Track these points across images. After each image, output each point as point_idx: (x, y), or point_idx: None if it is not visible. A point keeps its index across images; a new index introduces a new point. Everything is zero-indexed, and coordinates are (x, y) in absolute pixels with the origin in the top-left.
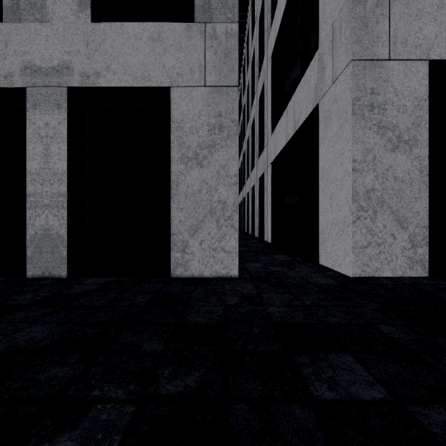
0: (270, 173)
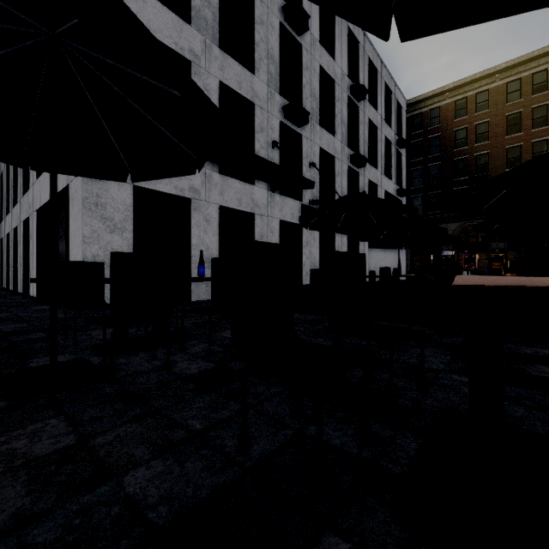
0: (35, 221)
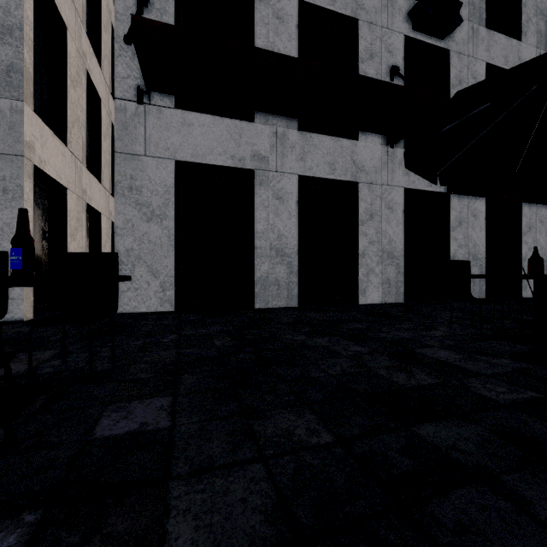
0: None
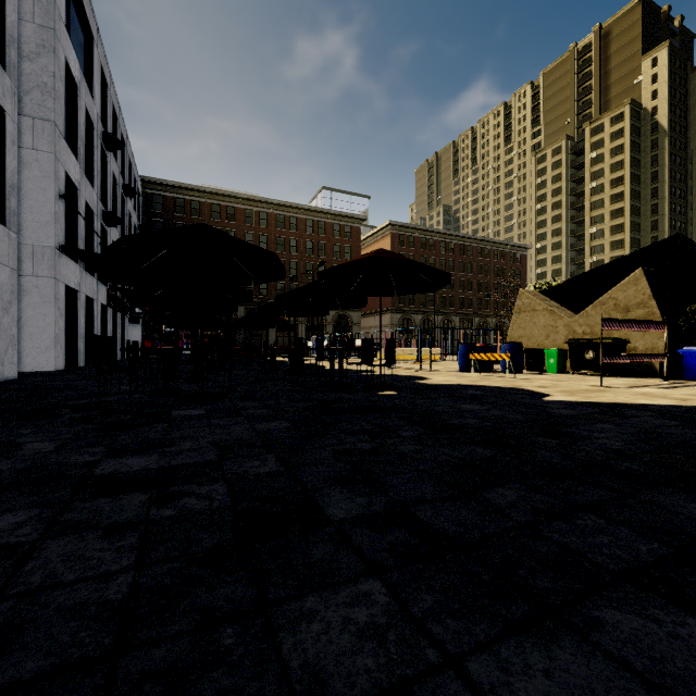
0: None
